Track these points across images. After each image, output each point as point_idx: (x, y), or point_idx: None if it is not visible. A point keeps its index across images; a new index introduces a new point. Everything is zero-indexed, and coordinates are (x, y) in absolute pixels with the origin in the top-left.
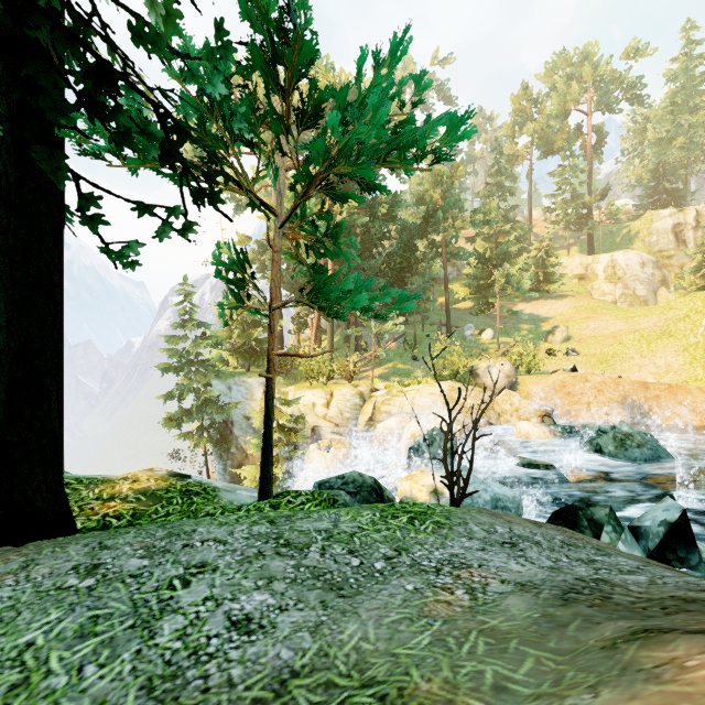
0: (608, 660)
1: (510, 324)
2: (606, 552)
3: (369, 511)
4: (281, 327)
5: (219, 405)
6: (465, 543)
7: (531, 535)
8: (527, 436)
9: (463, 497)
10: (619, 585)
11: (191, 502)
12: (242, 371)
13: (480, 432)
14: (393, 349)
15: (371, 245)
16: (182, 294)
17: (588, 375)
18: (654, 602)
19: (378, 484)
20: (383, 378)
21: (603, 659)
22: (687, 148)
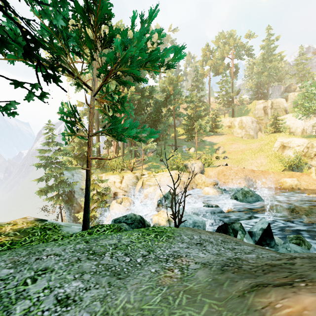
0: (241, 304)
1: (201, 145)
2: (239, 243)
3: (136, 233)
4: (99, 146)
5: (67, 183)
6: (180, 245)
7: (209, 239)
8: (208, 193)
9: (180, 223)
10: (245, 260)
11: (45, 234)
12: (79, 167)
13: (189, 192)
14: (152, 156)
15: (142, 109)
16: (47, 129)
17: (232, 167)
18: (259, 267)
19: (142, 218)
20: (147, 169)
21: (239, 303)
22: (268, 76)
